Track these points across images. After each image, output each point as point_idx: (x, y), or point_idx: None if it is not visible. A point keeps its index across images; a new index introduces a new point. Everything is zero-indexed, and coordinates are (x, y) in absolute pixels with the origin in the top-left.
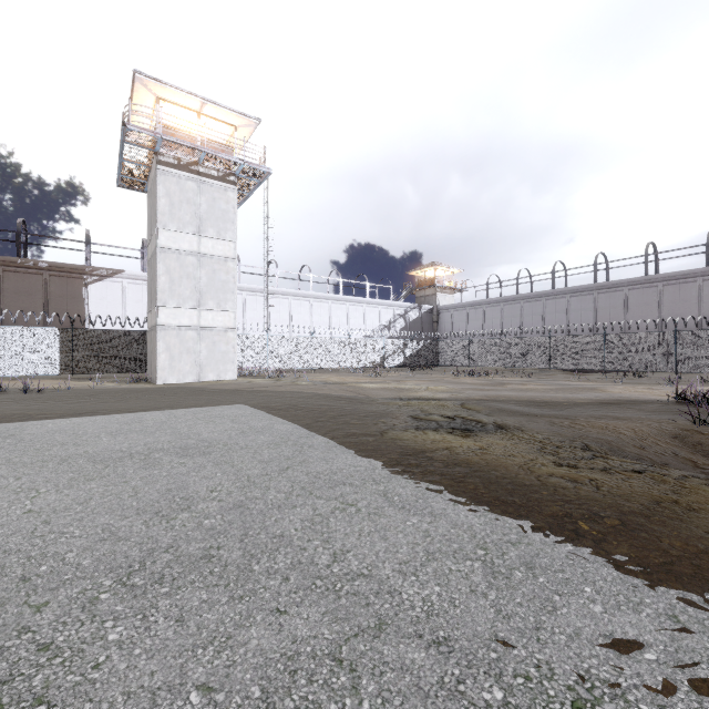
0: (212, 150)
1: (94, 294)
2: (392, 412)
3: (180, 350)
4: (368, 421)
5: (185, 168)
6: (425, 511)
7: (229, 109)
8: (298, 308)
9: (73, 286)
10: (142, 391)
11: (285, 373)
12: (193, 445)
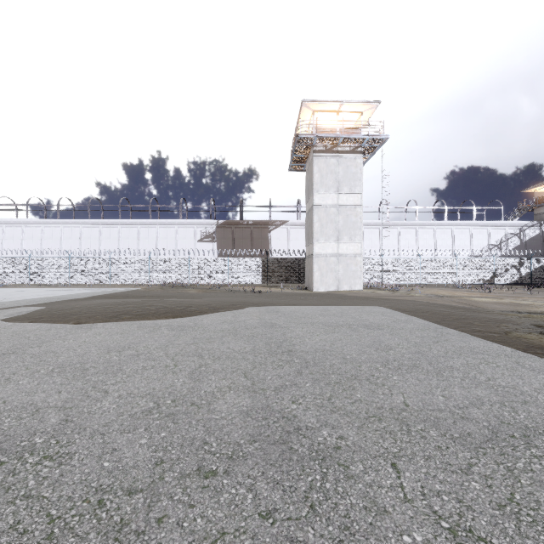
0: (347, 134)
1: (273, 236)
2: (512, 320)
3: (326, 270)
4: (489, 324)
5: (329, 151)
6: None
7: (358, 102)
8: (405, 235)
9: (264, 233)
10: (308, 295)
11: (399, 287)
12: (369, 325)
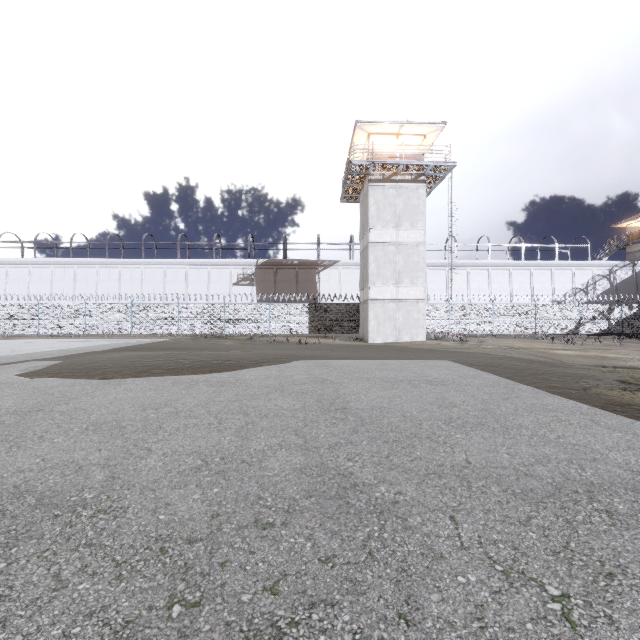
0: (408, 161)
1: (322, 278)
2: (594, 376)
3: (383, 318)
4: (568, 379)
5: (387, 180)
6: (629, 432)
7: (421, 123)
8: (476, 277)
9: (311, 274)
10: (363, 347)
11: (468, 338)
12: (432, 380)
